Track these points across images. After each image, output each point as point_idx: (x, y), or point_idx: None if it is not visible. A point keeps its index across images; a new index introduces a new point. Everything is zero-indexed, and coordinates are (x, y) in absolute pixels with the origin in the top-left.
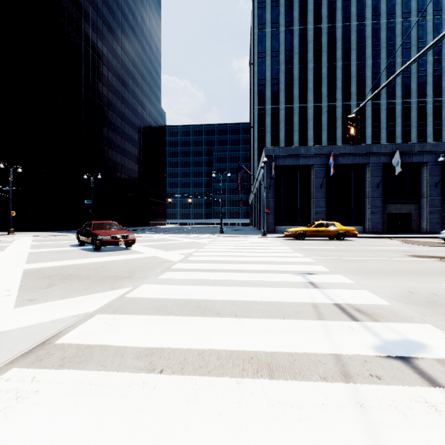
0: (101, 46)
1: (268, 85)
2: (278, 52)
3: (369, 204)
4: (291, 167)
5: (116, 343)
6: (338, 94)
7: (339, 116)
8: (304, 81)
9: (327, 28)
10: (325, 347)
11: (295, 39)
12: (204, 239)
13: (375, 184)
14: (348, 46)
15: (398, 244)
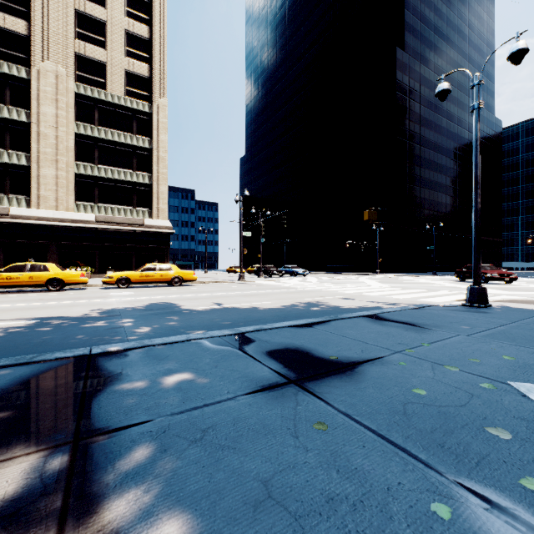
0: (428, 93)
1: None
2: None
3: None
4: None
5: None
6: None
7: None
8: None
9: None
10: None
11: None
12: None
13: None
14: None
15: None
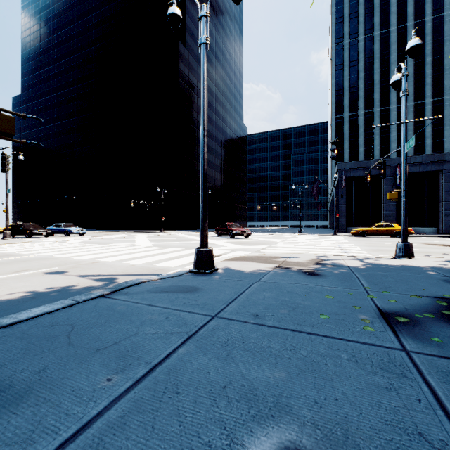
0: None
1: (346, 94)
2: (357, 61)
3: (443, 207)
4: (362, 177)
5: (278, 249)
6: (428, 90)
7: (429, 114)
8: (386, 83)
9: (413, 26)
10: (328, 251)
11: (376, 45)
12: (287, 235)
13: (449, 189)
14: (439, 38)
15: (442, 240)
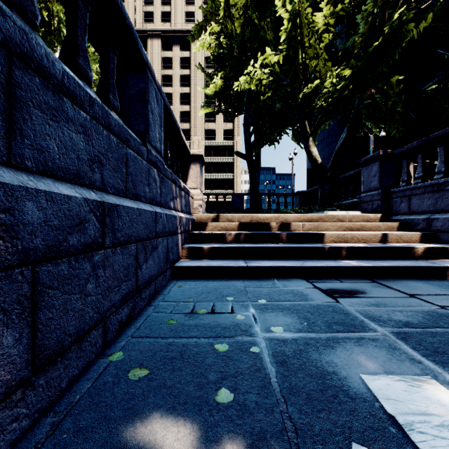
0: None
1: None
2: None
3: None
4: None
5: None
6: None
7: None
8: None
9: None
10: None
11: None
12: None
13: None
14: None
15: None
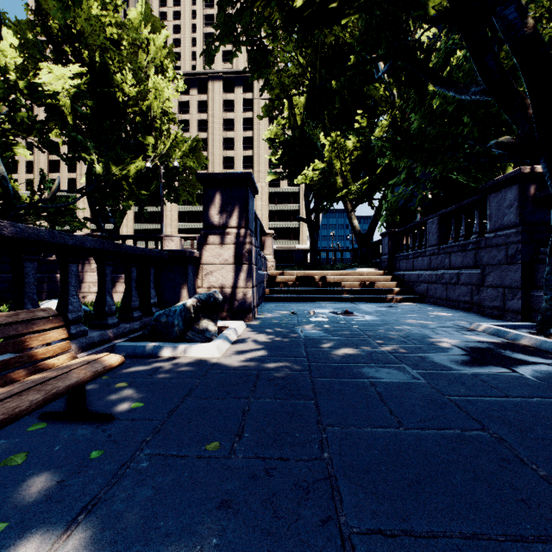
0: None
1: None
2: None
3: None
4: None
5: None
6: None
7: None
8: None
9: None
10: None
11: None
12: None
13: None
14: None
15: None
